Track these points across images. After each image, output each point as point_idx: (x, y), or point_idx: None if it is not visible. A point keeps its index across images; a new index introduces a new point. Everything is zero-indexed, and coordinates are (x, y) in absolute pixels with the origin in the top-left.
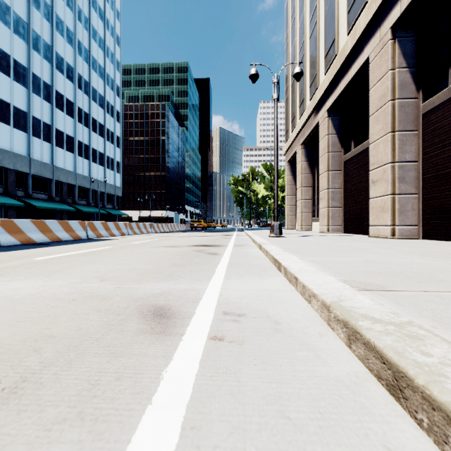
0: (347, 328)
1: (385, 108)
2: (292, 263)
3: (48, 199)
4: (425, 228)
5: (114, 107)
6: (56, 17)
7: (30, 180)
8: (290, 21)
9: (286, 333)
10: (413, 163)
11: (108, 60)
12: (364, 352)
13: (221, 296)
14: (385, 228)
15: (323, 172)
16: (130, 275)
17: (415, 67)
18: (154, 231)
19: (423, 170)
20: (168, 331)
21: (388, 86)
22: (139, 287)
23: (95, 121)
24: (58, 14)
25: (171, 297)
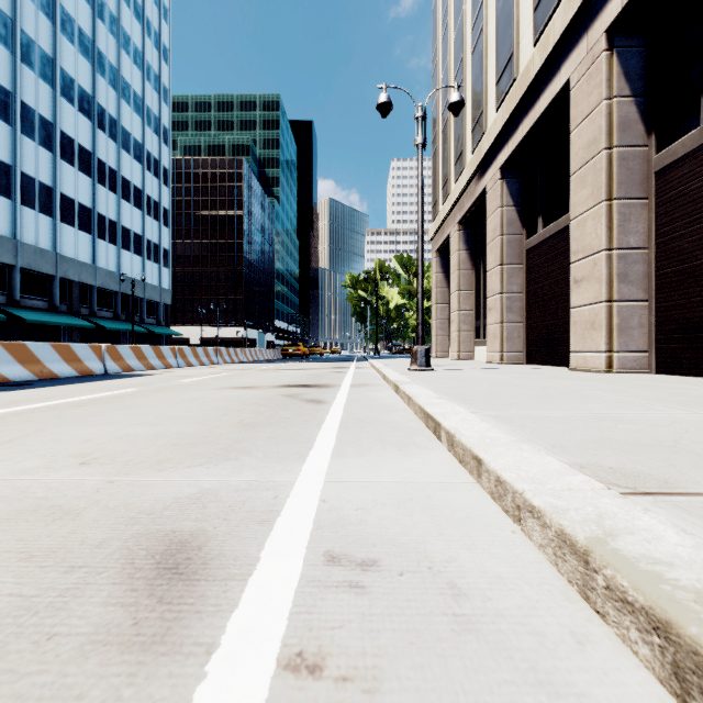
0: (671, 641)
1: (597, 162)
2: (461, 424)
3: (49, 309)
4: (661, 356)
5: (159, 161)
6: (62, 11)
7: (17, 277)
8: (441, 29)
9: (488, 635)
10: (641, 250)
11: (149, 85)
12: None
13: (324, 503)
14: (596, 356)
15: (494, 266)
16: (148, 449)
17: (644, 95)
18: (222, 361)
19: (658, 262)
20: (174, 635)
21: (601, 126)
22: (153, 480)
23: (127, 183)
24: (65, 7)
25: (214, 509)
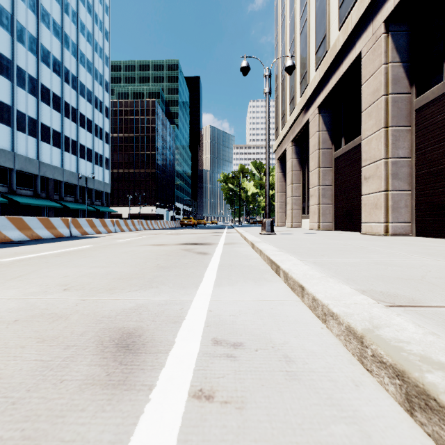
0: (405, 381)
1: (378, 103)
2: (292, 267)
3: (34, 196)
4: (419, 225)
5: (103, 103)
6: (42, 9)
7: (14, 176)
8: (280, 19)
9: (305, 381)
10: (406, 159)
11: (96, 55)
12: None
13: (210, 312)
14: (378, 225)
15: (314, 169)
16: (103, 281)
17: (408, 62)
18: (143, 228)
19: (417, 166)
20: (130, 380)
21: (381, 80)
22: (108, 299)
23: (83, 116)
24: (44, 6)
25: (146, 315)
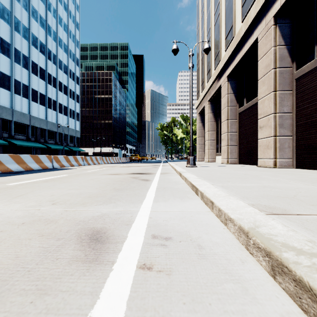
0: (271, 258)
1: (269, 74)
2: (206, 189)
3: (26, 139)
4: (298, 160)
5: (75, 73)
6: (32, 7)
7: (13, 126)
8: (200, 14)
9: (210, 260)
10: (289, 113)
11: (70, 40)
12: (295, 289)
13: (151, 218)
14: (269, 160)
15: (224, 120)
16: (78, 198)
17: (290, 45)
18: (103, 162)
19: (296, 118)
20: (100, 259)
21: (271, 58)
22: (82, 210)
23: (61, 83)
24: (34, 5)
25: (108, 220)
